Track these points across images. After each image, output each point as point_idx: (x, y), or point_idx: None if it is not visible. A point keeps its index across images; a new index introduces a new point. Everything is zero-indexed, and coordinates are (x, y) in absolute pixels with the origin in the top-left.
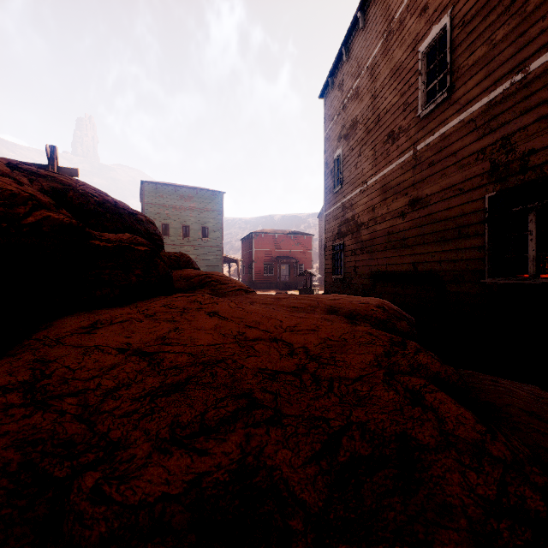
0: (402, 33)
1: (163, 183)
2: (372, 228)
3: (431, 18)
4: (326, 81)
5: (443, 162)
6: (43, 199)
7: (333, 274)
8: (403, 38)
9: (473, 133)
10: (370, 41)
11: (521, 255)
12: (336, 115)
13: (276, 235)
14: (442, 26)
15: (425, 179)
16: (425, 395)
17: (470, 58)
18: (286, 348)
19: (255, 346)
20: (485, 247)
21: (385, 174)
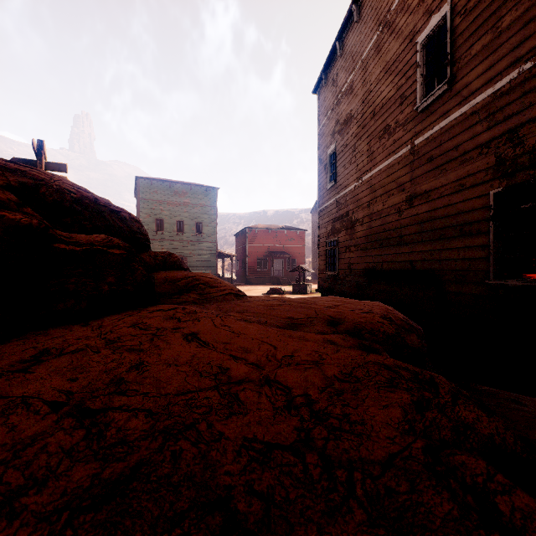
0: (398, 25)
1: (157, 179)
2: (367, 224)
3: (430, 7)
4: (320, 77)
5: (444, 156)
6: (0, 195)
7: (327, 270)
8: (400, 29)
9: (477, 126)
10: (365, 34)
11: (531, 255)
12: (330, 110)
13: (270, 230)
14: (442, 16)
15: (424, 174)
16: (496, 499)
17: (473, 47)
18: (282, 396)
19: (240, 393)
20: (489, 246)
21: (381, 169)
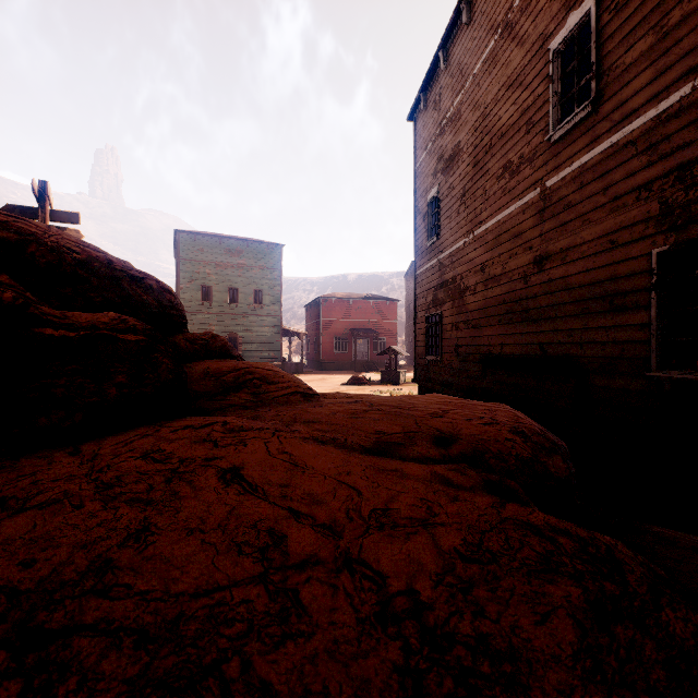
0: (523, 27)
1: (203, 233)
2: (480, 294)
3: (568, 2)
4: (417, 98)
5: (586, 203)
6: None
7: (426, 354)
8: (526, 32)
9: (633, 161)
10: (478, 40)
11: None
12: (431, 142)
13: (351, 300)
14: (584, 12)
15: (559, 227)
16: None
17: (627, 54)
18: (371, 594)
19: (303, 589)
20: (651, 325)
21: (500, 220)
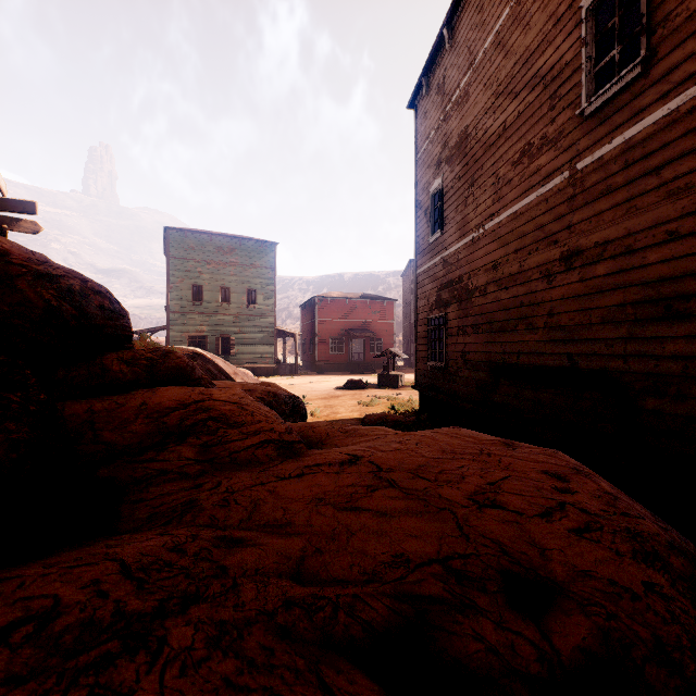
0: None
1: (193, 230)
2: (492, 295)
3: None
4: (419, 82)
5: (632, 186)
6: None
7: (429, 359)
8: None
9: None
10: (489, 11)
11: None
12: (434, 129)
13: (347, 300)
14: None
15: (594, 217)
16: None
17: None
18: None
19: None
20: None
21: (516, 211)
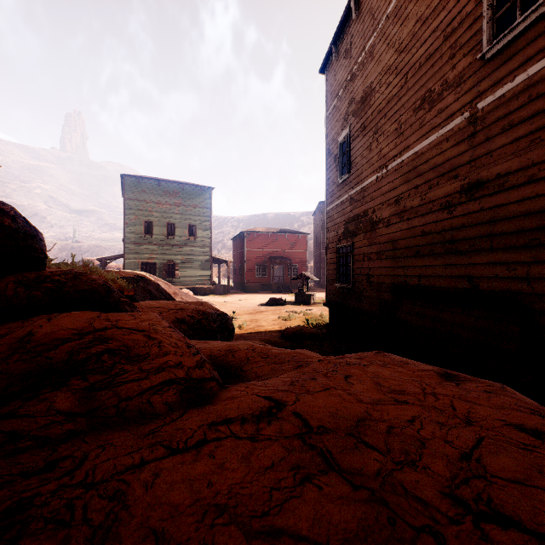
0: None
1: (145, 177)
2: (394, 225)
3: None
4: (329, 50)
5: (536, 119)
6: None
7: (337, 282)
8: None
9: None
10: None
11: None
12: (342, 88)
13: (270, 233)
14: None
15: (495, 151)
16: None
17: None
18: None
19: None
20: None
21: (418, 152)
